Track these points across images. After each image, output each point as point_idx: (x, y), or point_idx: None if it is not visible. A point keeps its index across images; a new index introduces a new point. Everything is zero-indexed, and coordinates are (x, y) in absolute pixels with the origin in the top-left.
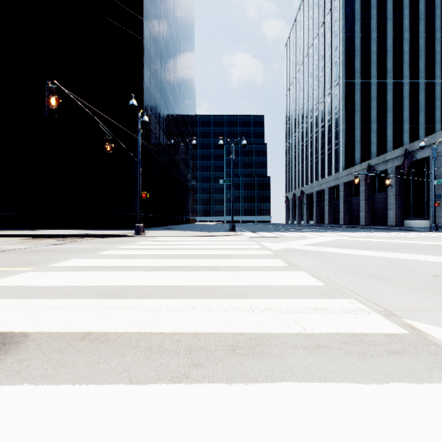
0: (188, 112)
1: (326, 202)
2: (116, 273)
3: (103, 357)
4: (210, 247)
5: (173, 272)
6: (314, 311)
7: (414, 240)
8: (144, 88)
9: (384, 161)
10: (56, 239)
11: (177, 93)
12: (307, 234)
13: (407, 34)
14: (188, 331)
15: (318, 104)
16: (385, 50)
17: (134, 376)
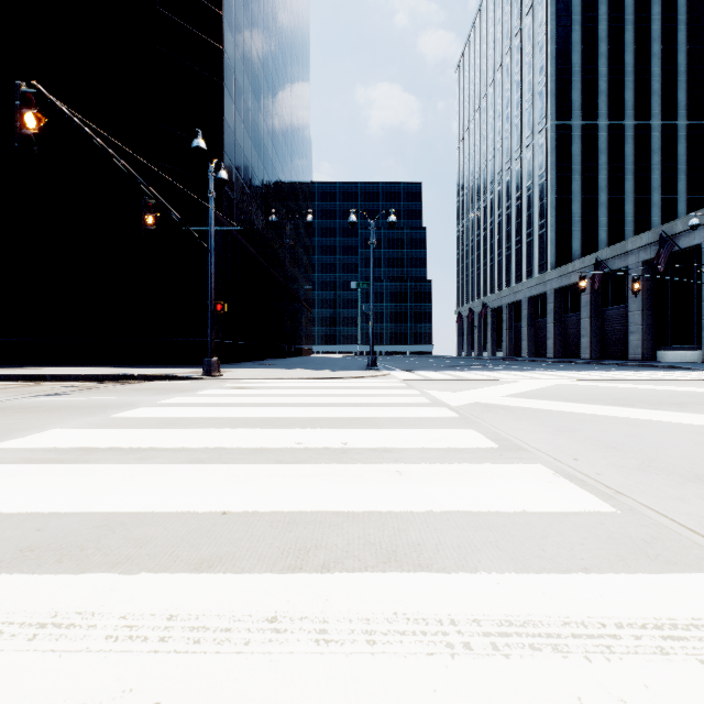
0: (300, 175)
1: (524, 322)
2: (118, 470)
3: None
4: (334, 401)
5: (249, 466)
6: (665, 642)
7: (699, 386)
8: (224, 130)
9: (622, 253)
10: (63, 383)
11: (280, 143)
12: (502, 374)
13: (657, 47)
14: None
15: (511, 162)
16: (622, 72)
17: None
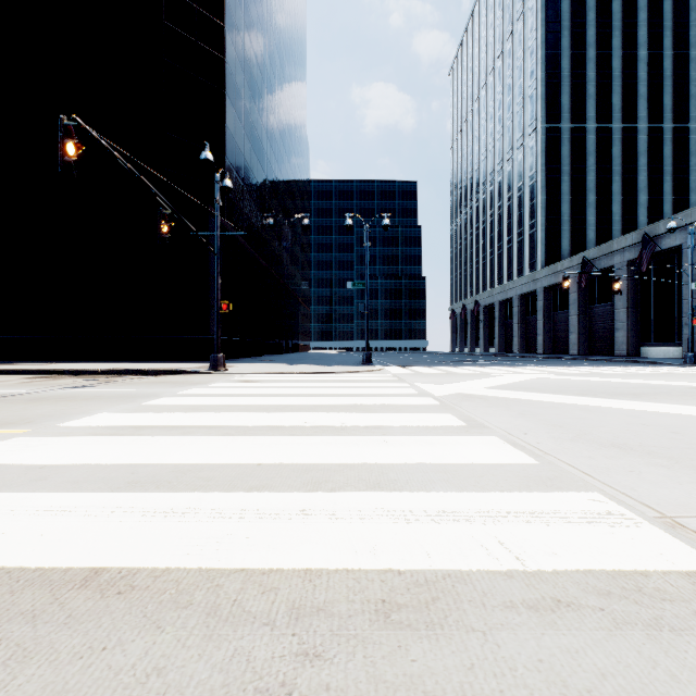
0: (297, 175)
1: (515, 319)
2: (170, 440)
3: (116, 632)
4: (333, 392)
5: (270, 437)
6: (531, 518)
7: (665, 380)
8: (226, 136)
9: (608, 252)
10: (82, 377)
11: (278, 145)
12: (488, 369)
13: (644, 52)
14: (293, 565)
15: (503, 163)
16: (610, 76)
17: (175, 686)
